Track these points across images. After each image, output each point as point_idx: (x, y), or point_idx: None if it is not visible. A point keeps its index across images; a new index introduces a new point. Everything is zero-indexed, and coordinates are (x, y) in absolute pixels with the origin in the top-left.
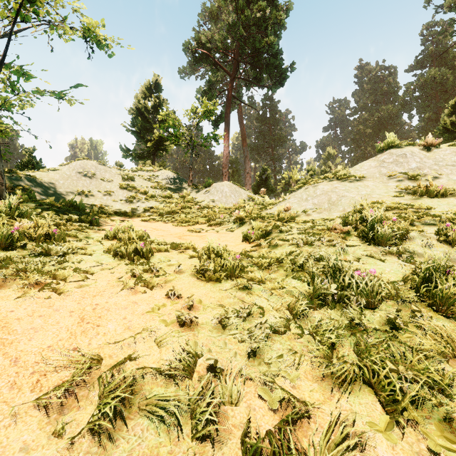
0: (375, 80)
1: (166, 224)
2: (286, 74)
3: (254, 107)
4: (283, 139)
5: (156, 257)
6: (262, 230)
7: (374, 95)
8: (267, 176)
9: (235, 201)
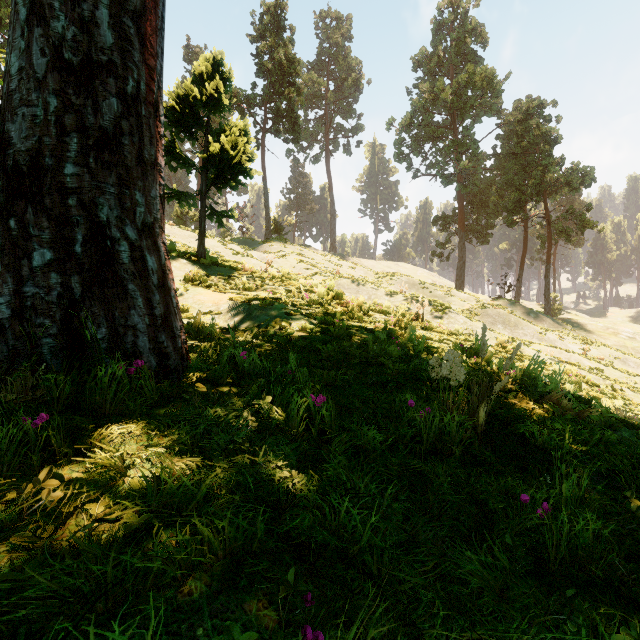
0: None
1: None
2: None
3: None
4: None
5: None
6: None
7: None
8: None
9: None
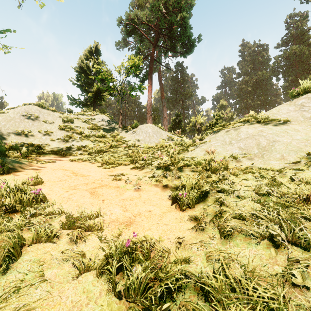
0: (253, 54)
1: (91, 165)
2: (194, 43)
3: (169, 71)
4: (190, 94)
5: (19, 263)
6: (197, 191)
7: (253, 64)
8: (179, 120)
9: (157, 141)
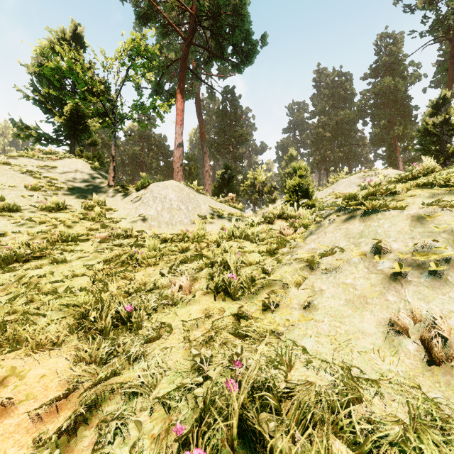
0: (333, 85)
1: None
2: (255, 48)
3: (213, 99)
4: (245, 136)
5: None
6: None
7: (332, 99)
8: (230, 175)
9: (188, 219)
